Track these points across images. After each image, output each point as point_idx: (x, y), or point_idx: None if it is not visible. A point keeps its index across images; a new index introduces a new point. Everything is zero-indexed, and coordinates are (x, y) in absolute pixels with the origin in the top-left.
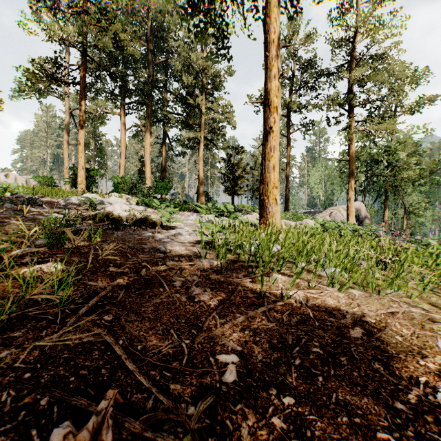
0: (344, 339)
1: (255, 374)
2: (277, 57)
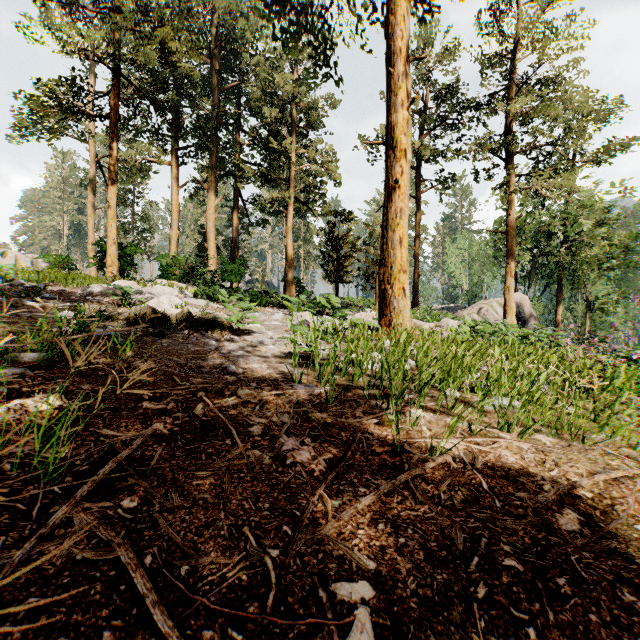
0: (551, 535)
1: (408, 627)
2: (405, 75)
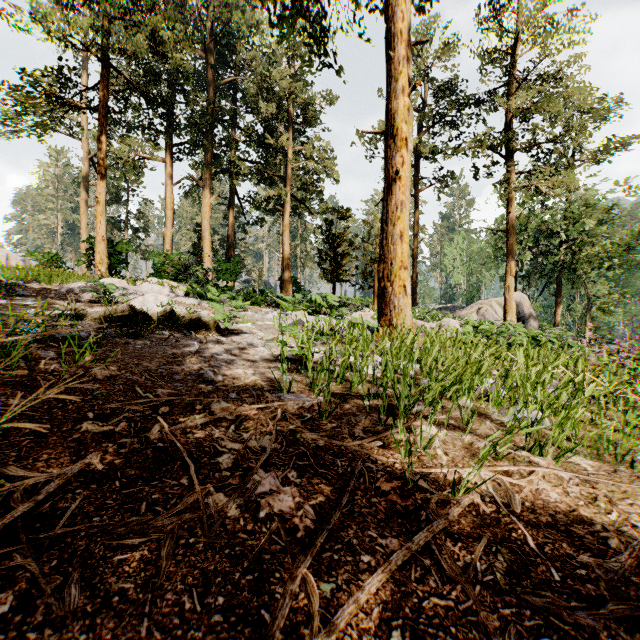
0: None
1: None
2: (406, 59)
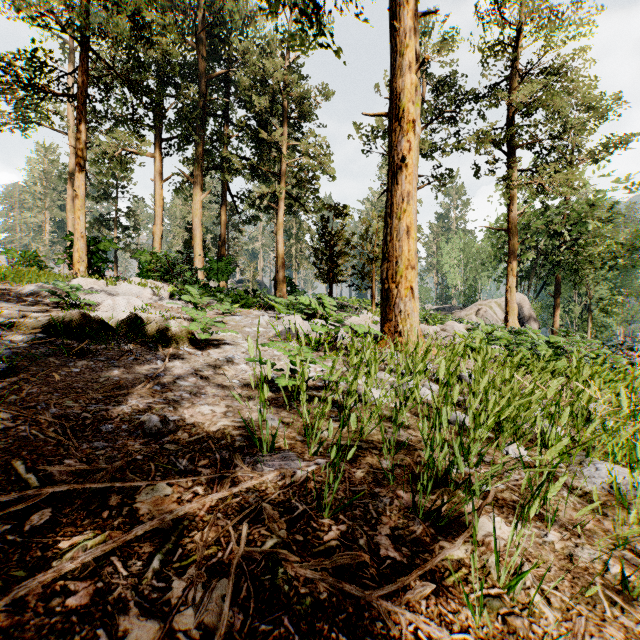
0: None
1: None
2: (414, 32)
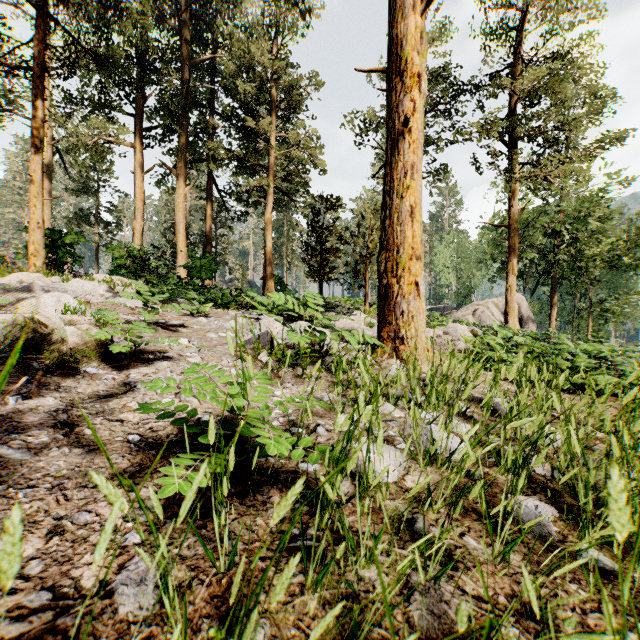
0: None
1: None
2: None
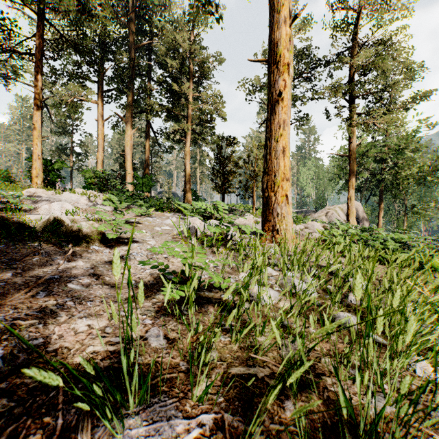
0: None
1: None
2: None
